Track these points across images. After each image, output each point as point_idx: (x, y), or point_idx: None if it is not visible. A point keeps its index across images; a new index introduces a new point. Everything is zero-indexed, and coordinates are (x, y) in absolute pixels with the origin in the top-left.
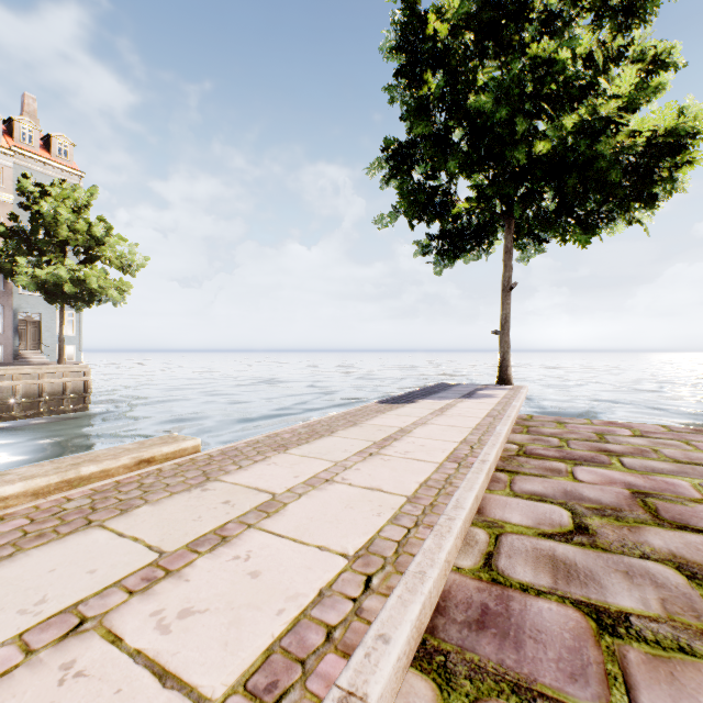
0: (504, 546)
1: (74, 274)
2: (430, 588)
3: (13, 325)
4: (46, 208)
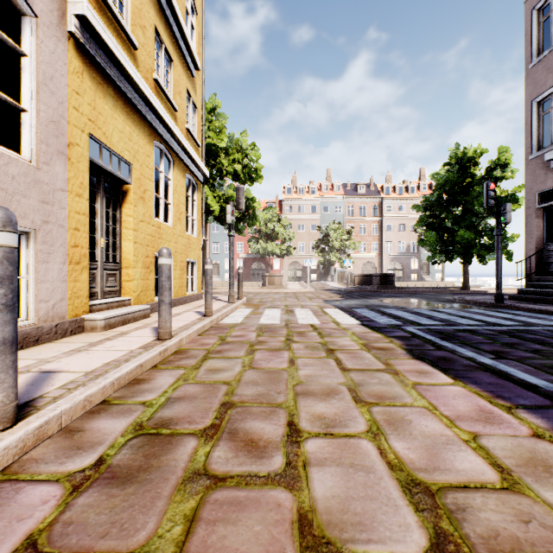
0: None
1: None
2: None
3: (420, 266)
4: None
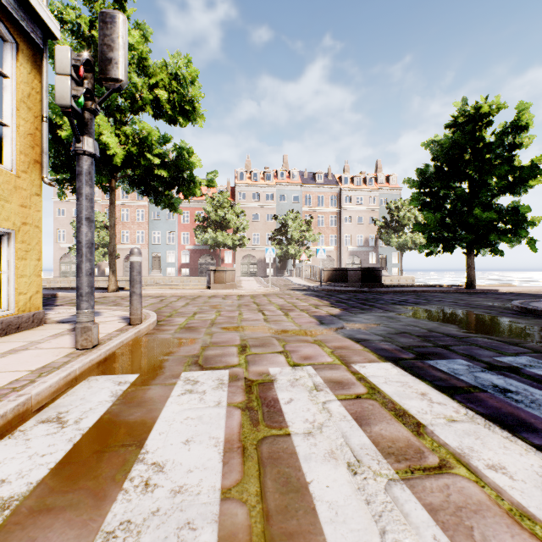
0: None
1: (411, 239)
2: None
3: (377, 260)
4: (401, 214)
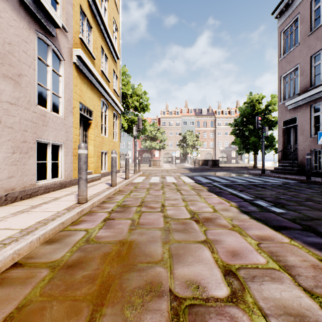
0: None
1: None
2: None
3: (236, 155)
4: None
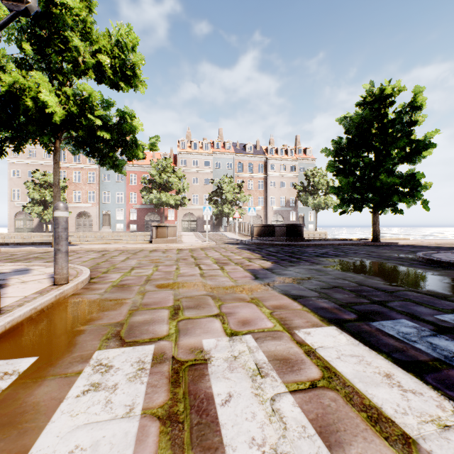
0: (450, 243)
1: (324, 200)
2: (438, 241)
3: (297, 218)
4: (316, 180)
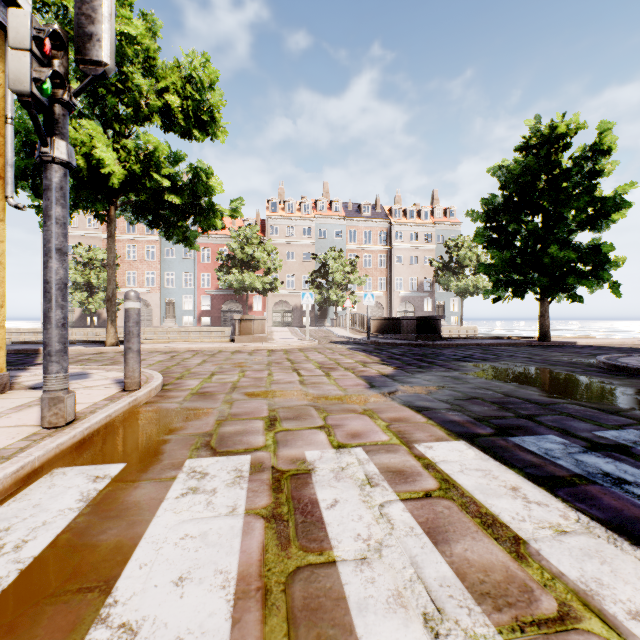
0: None
1: (473, 282)
2: (635, 341)
3: (434, 307)
4: (462, 253)
